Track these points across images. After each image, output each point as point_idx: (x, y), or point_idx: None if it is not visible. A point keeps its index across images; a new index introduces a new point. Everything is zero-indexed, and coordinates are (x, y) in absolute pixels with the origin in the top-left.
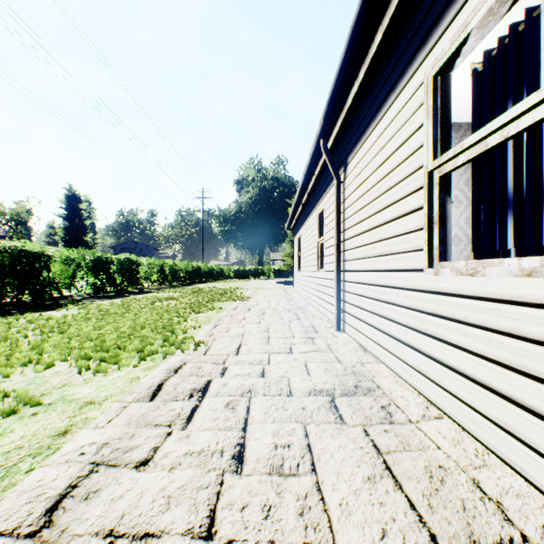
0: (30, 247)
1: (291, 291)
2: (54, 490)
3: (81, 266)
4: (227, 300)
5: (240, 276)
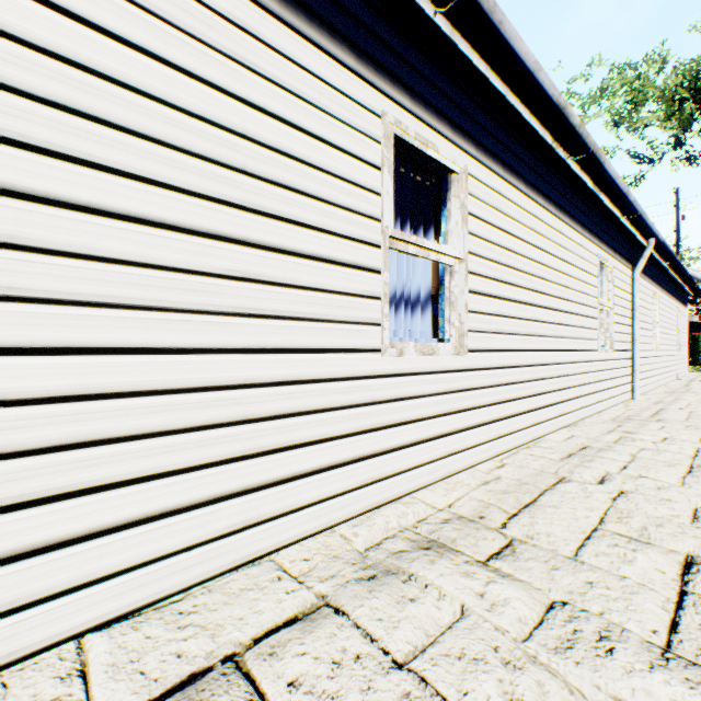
0: None
1: None
2: None
3: None
4: None
5: None
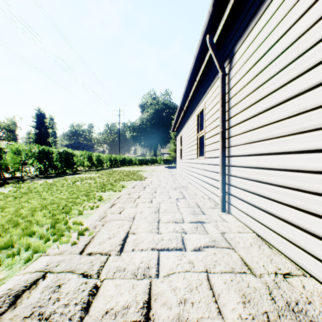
0: None
1: (175, 172)
2: None
3: (28, 155)
4: (129, 180)
5: (142, 163)
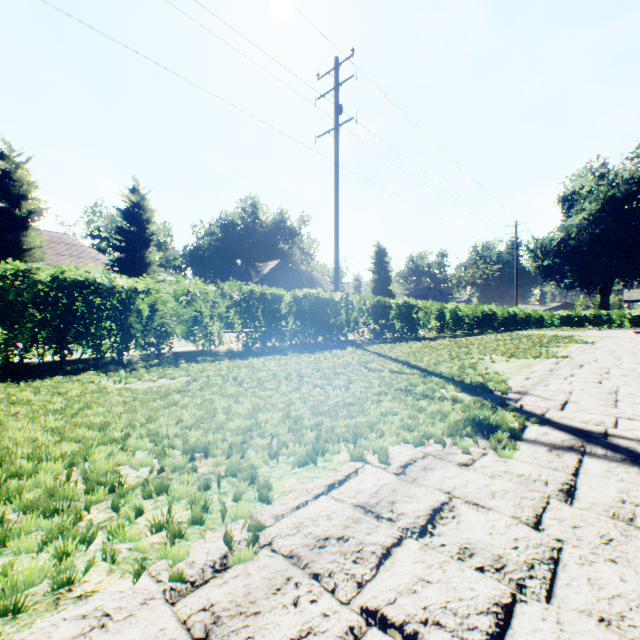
0: (410, 302)
1: None
2: (543, 369)
3: (430, 313)
4: (567, 342)
5: (568, 324)
